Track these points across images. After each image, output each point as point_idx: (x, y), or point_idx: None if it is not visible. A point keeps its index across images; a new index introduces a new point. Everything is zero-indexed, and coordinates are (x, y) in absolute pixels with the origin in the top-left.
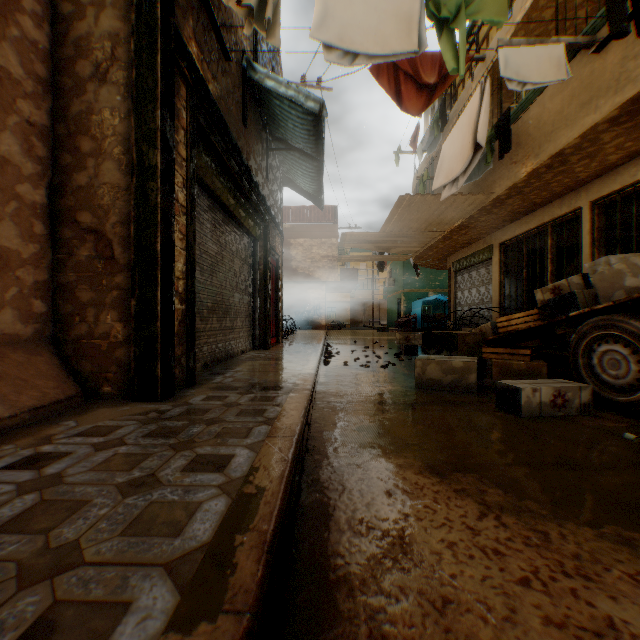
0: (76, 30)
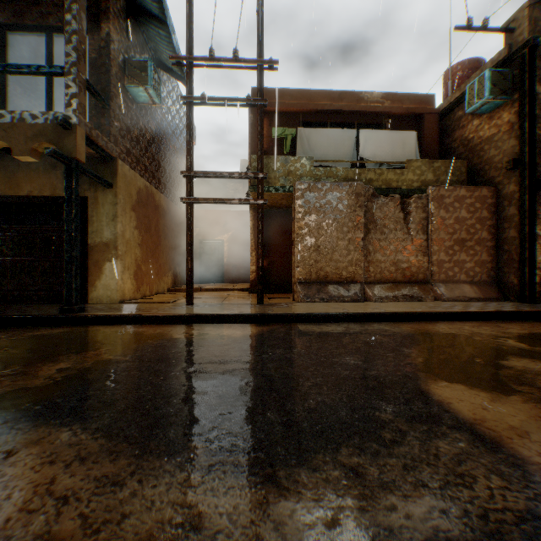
0: (501, 192)
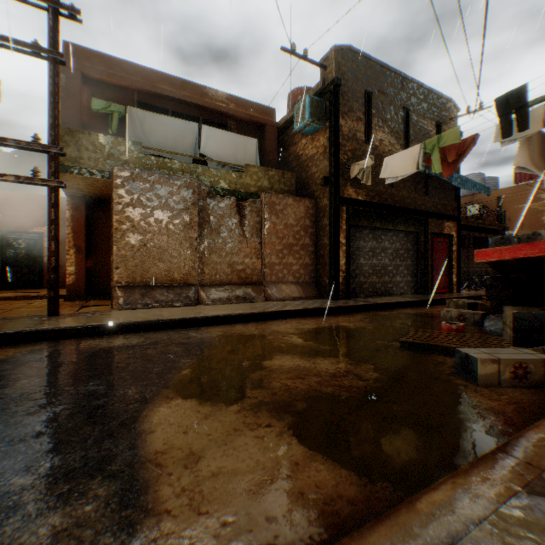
0: (320, 205)
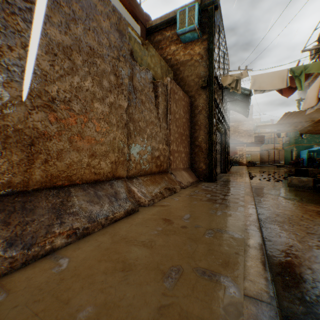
0: (194, 103)
